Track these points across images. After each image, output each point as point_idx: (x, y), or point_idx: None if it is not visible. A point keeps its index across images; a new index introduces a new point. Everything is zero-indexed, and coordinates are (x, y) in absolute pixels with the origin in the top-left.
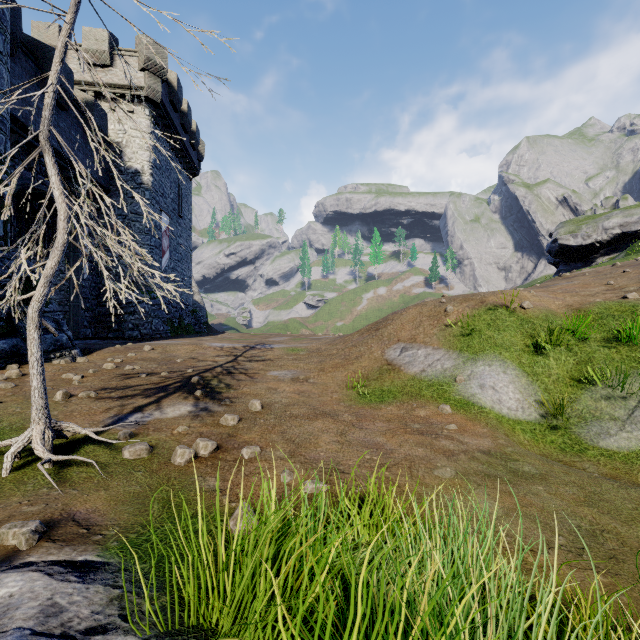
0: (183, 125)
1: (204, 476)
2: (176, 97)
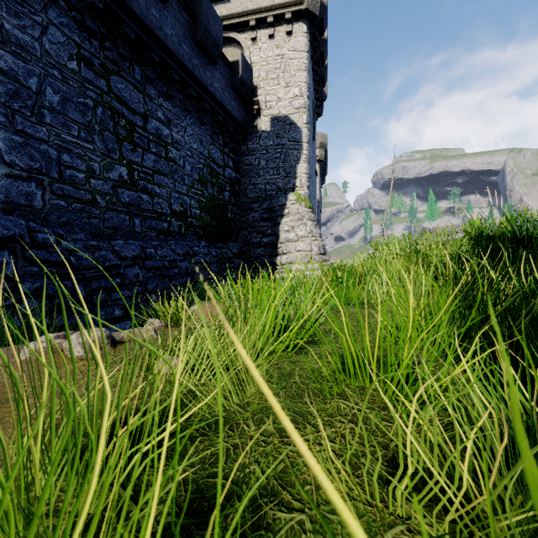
0: (325, 163)
1: None
2: (326, 153)
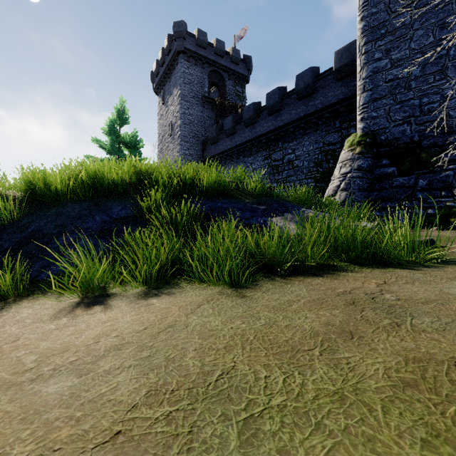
0: None
1: None
2: None
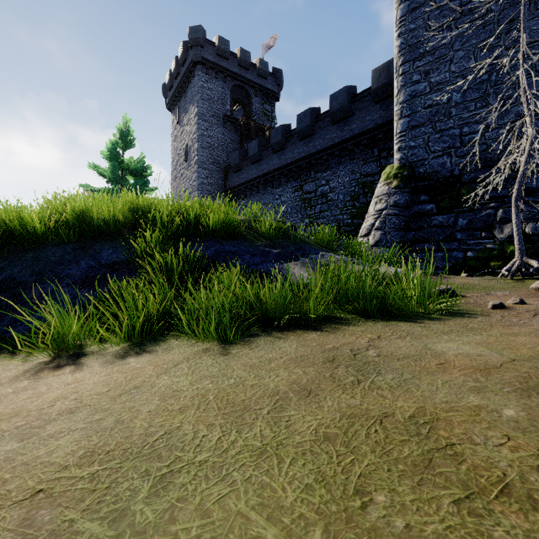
0: None
1: (510, 292)
2: None
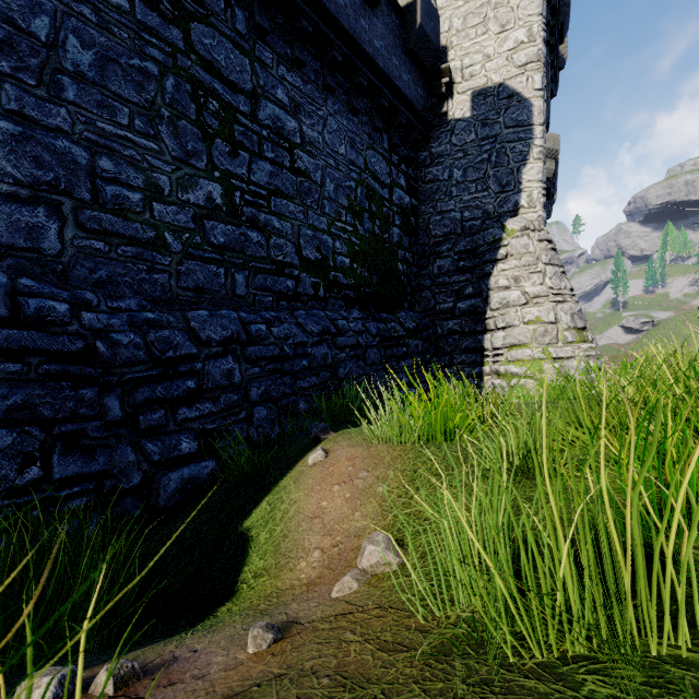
0: (553, 183)
1: None
2: (556, 166)
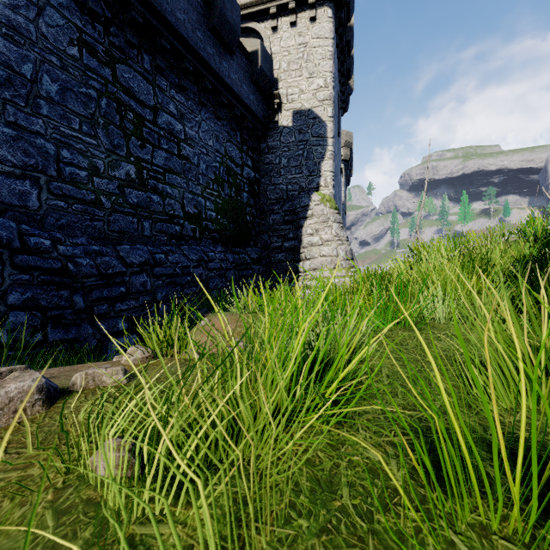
0: (350, 163)
1: None
2: (352, 152)
